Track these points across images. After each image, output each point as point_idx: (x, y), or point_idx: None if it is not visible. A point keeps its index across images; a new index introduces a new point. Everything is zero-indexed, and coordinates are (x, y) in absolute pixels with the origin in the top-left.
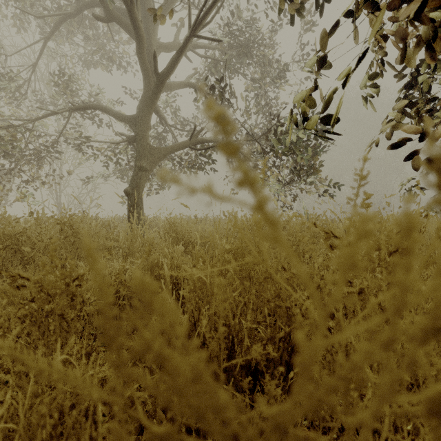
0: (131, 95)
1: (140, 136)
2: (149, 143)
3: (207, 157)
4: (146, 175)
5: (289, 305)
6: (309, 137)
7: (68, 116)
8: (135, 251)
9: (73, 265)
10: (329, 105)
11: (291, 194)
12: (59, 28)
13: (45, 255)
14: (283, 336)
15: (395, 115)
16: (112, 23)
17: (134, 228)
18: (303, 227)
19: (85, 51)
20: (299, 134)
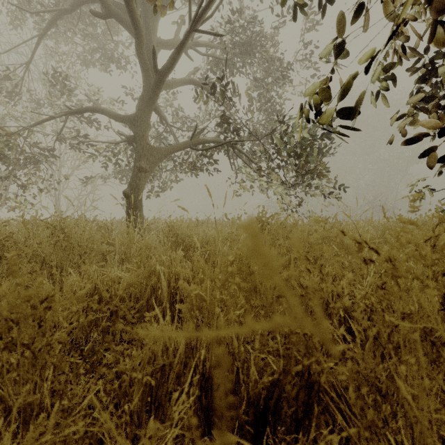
0: (131, 94)
1: (139, 136)
2: (148, 143)
3: (209, 157)
4: (145, 176)
5: (309, 333)
6: (314, 137)
7: (65, 115)
8: (132, 256)
9: (40, 283)
10: (348, 93)
11: (295, 196)
12: (57, 25)
13: (34, 261)
14: (301, 371)
15: (411, 110)
16: (112, 21)
17: (131, 232)
18: (310, 231)
19: (83, 49)
20: (304, 133)
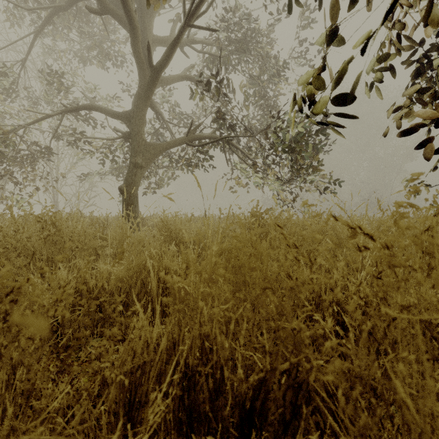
0: (128, 91)
1: (135, 132)
2: (144, 139)
3: (205, 154)
4: (141, 172)
5: (298, 328)
6: (309, 133)
7: (62, 111)
8: (125, 250)
9: (6, 273)
10: (341, 77)
11: (291, 192)
12: (54, 22)
13: (23, 255)
14: (289, 370)
15: (407, 102)
16: (108, 18)
17: (124, 226)
18: (305, 225)
19: (81, 47)
20: (299, 129)
